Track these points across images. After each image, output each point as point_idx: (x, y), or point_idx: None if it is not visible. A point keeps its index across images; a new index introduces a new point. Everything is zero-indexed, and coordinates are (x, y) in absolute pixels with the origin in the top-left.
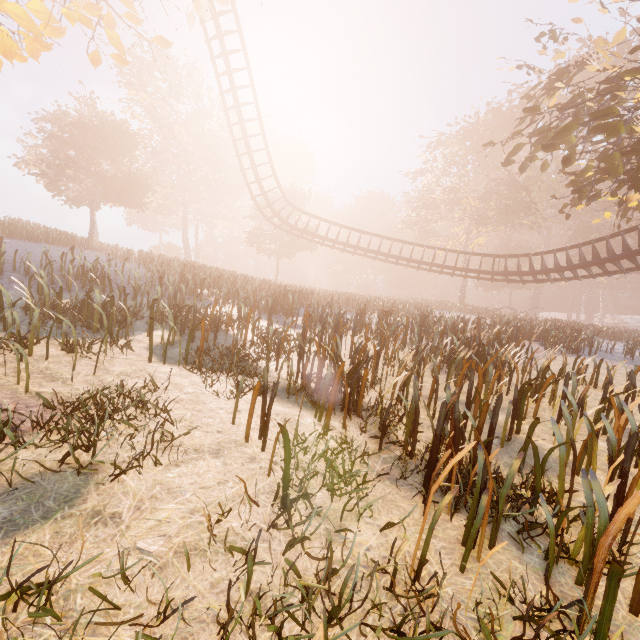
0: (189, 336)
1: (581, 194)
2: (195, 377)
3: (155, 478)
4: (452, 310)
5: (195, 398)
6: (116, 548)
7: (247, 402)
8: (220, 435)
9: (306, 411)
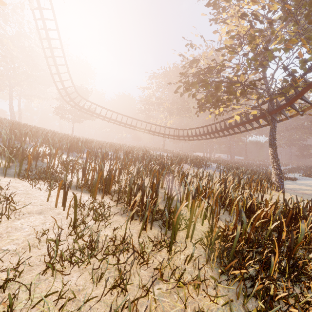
0: (20, 162)
1: (200, 108)
2: (25, 183)
3: (7, 225)
4: (159, 151)
5: (26, 192)
6: None
7: (55, 192)
8: (41, 206)
9: (86, 194)
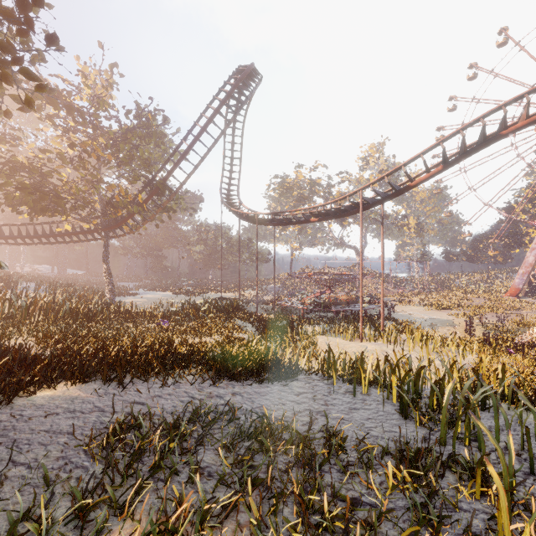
0: None
1: (14, 209)
2: None
3: None
4: None
5: None
6: None
7: None
8: None
9: None
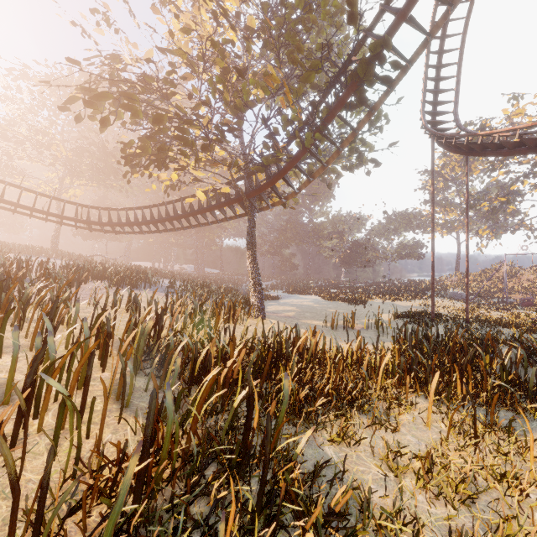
0: None
1: (127, 161)
2: None
3: None
4: (43, 255)
5: None
6: None
7: None
8: None
9: None
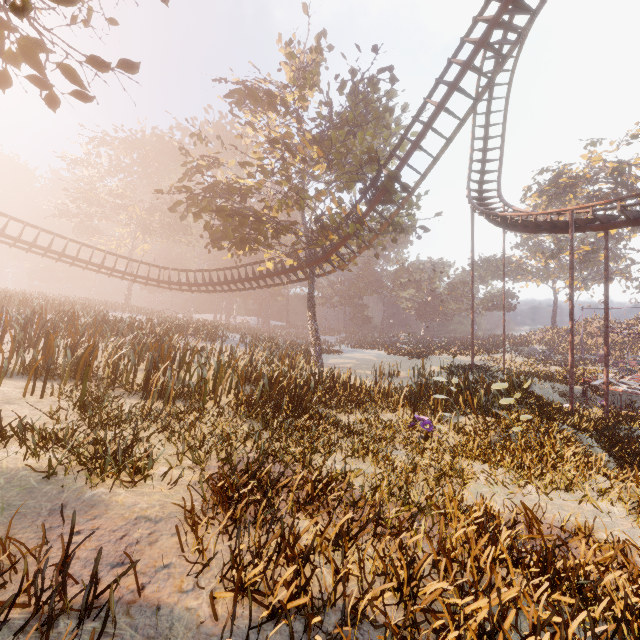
0: None
1: (215, 244)
2: None
3: None
4: (118, 310)
5: None
6: (7, 429)
7: None
8: None
9: (48, 383)
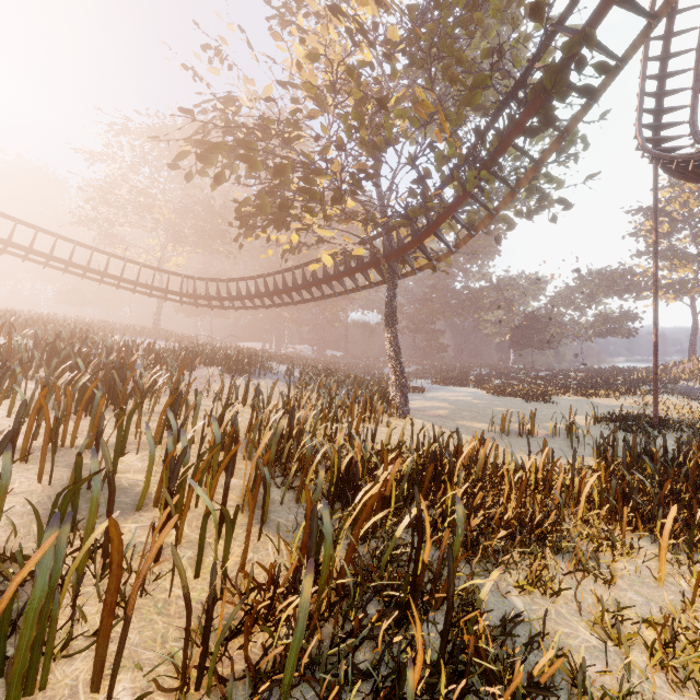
0: None
1: (242, 223)
2: None
3: None
4: (144, 336)
5: None
6: None
7: None
8: None
9: None
